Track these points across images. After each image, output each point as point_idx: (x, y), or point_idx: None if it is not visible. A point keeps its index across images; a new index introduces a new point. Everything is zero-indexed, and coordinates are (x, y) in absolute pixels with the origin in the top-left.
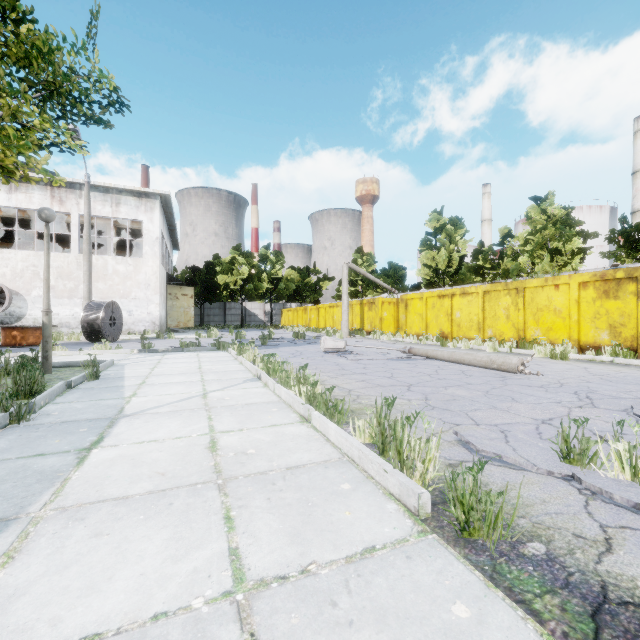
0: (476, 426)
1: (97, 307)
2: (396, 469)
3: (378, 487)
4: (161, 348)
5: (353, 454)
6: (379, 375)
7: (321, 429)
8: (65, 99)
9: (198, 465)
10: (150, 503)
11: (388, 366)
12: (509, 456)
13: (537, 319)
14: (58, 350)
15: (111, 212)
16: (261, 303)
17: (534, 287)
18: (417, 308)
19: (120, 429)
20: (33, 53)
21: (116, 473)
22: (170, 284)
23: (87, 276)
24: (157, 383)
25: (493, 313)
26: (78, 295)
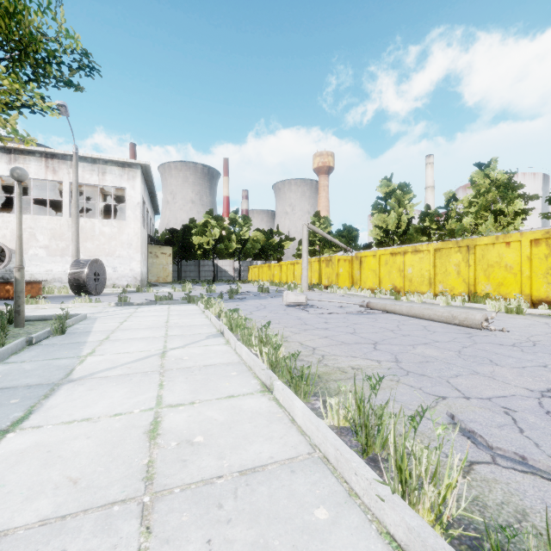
0: (466, 400)
1: (82, 264)
2: (396, 495)
3: (368, 517)
4: (136, 301)
5: (327, 451)
6: (342, 331)
7: (285, 405)
8: (33, 60)
9: (126, 464)
10: (32, 549)
11: (349, 320)
12: (538, 459)
13: (488, 275)
14: (41, 303)
15: (98, 180)
16: (231, 261)
17: (485, 244)
18: (371, 265)
19: (56, 400)
20: (0, 13)
21: (15, 478)
22: (151, 244)
23: (75, 236)
24: (120, 339)
25: (444, 269)
26: (69, 253)
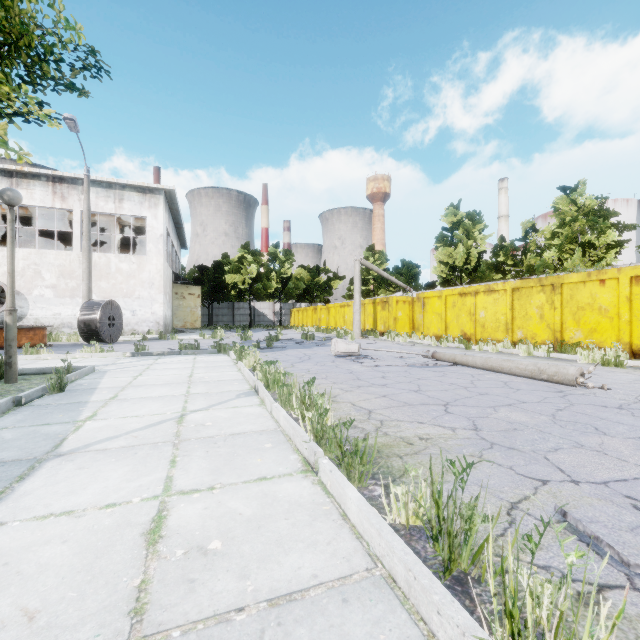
0: (574, 485)
1: (94, 306)
2: None
3: None
4: (156, 351)
5: (394, 568)
6: (403, 388)
7: (334, 492)
8: (26, 57)
9: (109, 587)
10: None
11: (411, 375)
12: None
13: (577, 319)
14: (43, 353)
15: (114, 208)
16: (270, 303)
17: (574, 283)
18: (435, 307)
19: (33, 483)
20: None
21: None
22: (177, 283)
23: (86, 274)
24: (130, 398)
25: (524, 312)
26: (80, 294)
